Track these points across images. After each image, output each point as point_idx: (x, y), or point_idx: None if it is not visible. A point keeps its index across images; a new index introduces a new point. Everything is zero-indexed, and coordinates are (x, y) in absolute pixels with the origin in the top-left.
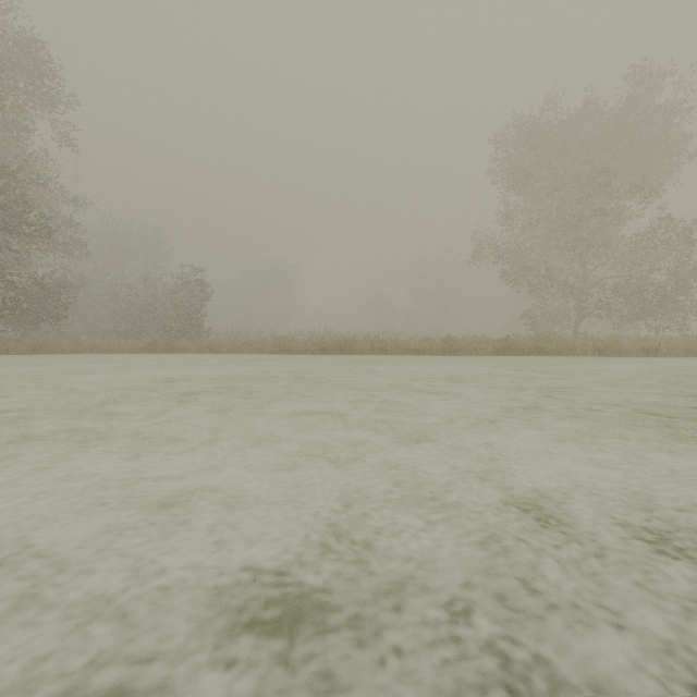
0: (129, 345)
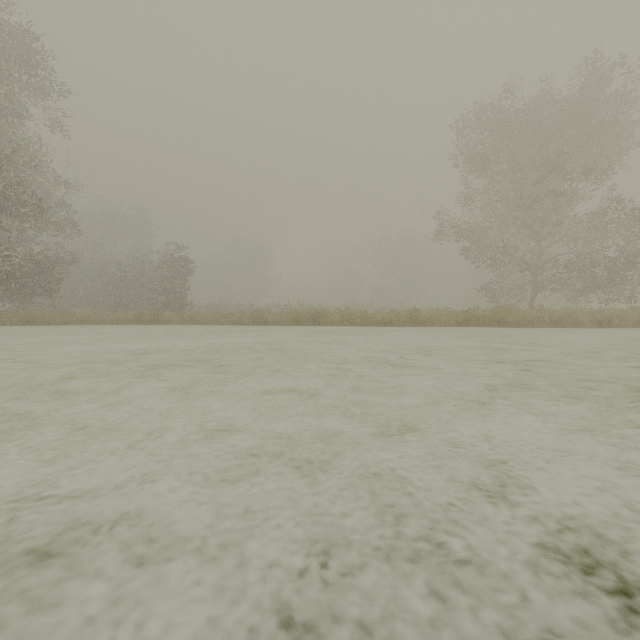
0: (116, 317)
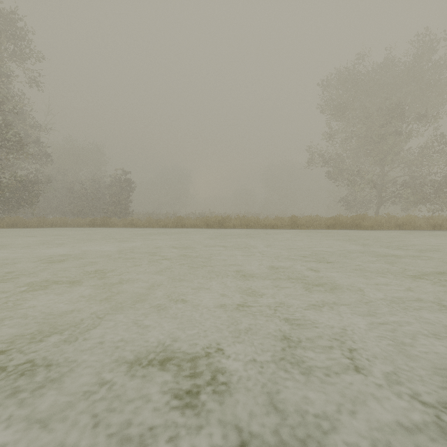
0: (77, 222)
